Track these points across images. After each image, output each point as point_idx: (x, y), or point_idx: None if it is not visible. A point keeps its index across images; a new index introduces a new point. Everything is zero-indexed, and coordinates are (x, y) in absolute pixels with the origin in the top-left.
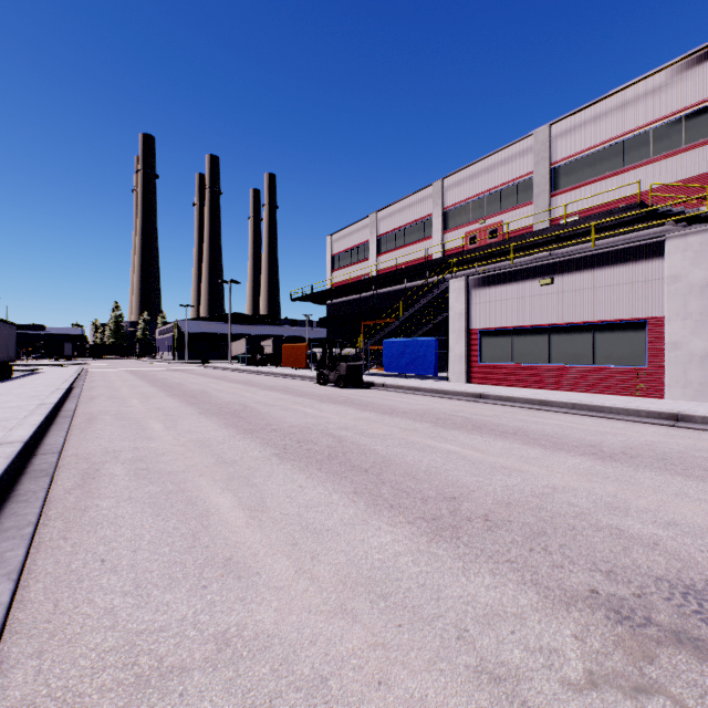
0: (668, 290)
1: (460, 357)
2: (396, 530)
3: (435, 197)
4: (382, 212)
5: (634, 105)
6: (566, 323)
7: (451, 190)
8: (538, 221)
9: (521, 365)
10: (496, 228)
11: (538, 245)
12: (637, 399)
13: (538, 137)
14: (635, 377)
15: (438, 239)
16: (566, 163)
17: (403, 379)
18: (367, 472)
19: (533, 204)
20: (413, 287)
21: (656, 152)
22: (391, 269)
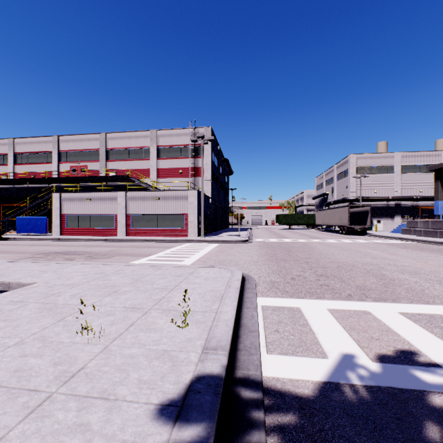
0: (118, 207)
1: (58, 225)
2: (9, 254)
3: (54, 143)
4: (18, 140)
5: (132, 139)
6: (95, 214)
7: (63, 143)
8: (97, 173)
9: (82, 228)
10: (85, 168)
11: (101, 180)
12: (108, 237)
13: (102, 136)
14: (112, 231)
15: (56, 165)
16: (112, 150)
17: (28, 236)
18: (3, 252)
19: (100, 162)
20: (40, 187)
21: (137, 157)
22: (25, 174)
